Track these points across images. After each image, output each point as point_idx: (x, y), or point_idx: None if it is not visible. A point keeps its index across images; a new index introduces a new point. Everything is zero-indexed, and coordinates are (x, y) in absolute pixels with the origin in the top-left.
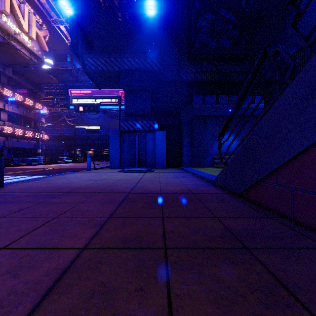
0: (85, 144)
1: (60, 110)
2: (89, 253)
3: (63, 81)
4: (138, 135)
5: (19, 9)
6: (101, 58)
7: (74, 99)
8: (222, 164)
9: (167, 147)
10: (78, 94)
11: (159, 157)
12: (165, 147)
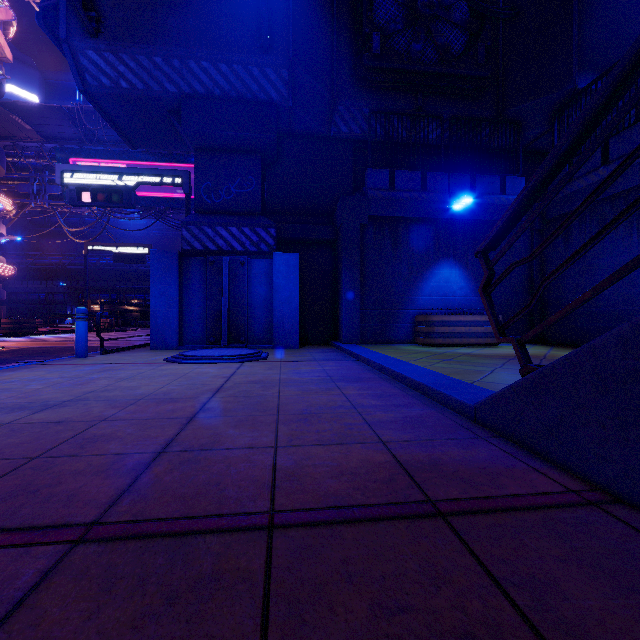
0: (117, 289)
1: (50, 207)
2: None
3: (57, 138)
4: (228, 261)
5: None
6: (126, 54)
7: (68, 173)
8: (438, 336)
9: (302, 296)
10: None
11: (282, 319)
12: (297, 295)
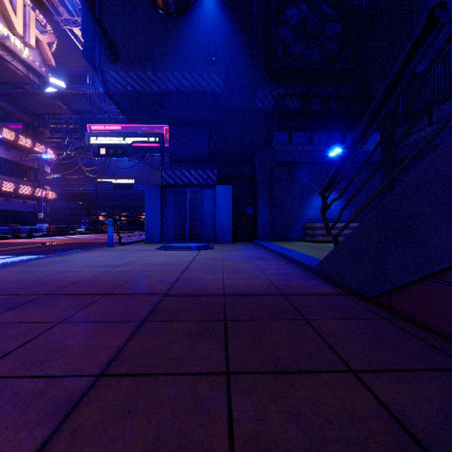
0: (113, 206)
1: (74, 155)
2: None
3: (79, 111)
4: (189, 191)
5: (10, 0)
6: (131, 71)
7: (93, 138)
8: (318, 236)
9: (233, 211)
10: (102, 131)
11: (221, 225)
12: (230, 211)
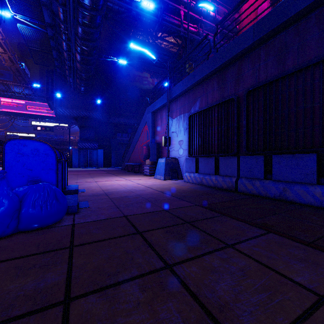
0: None
1: None
2: (105, 171)
3: None
4: (89, 151)
5: None
6: (67, 110)
7: (33, 122)
8: None
9: (103, 157)
10: (10, 102)
11: (100, 162)
12: (103, 157)
